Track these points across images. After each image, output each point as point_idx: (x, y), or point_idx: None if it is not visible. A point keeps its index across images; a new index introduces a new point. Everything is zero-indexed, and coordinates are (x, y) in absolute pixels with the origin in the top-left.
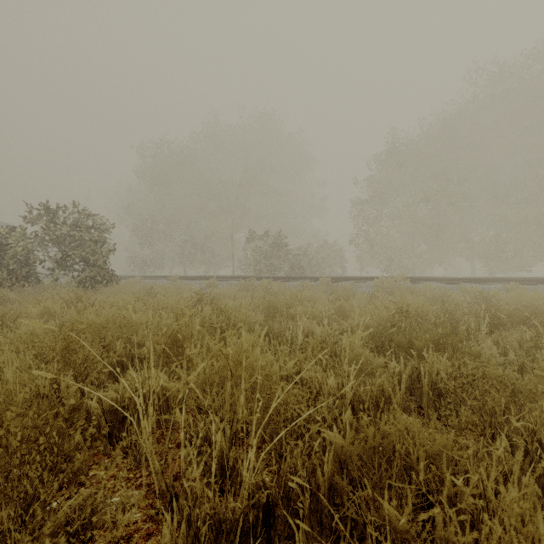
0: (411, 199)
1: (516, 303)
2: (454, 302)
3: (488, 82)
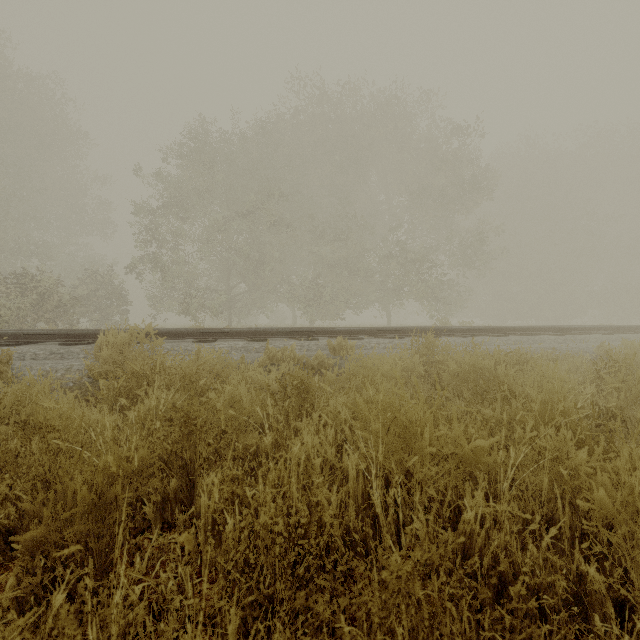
0: (223, 217)
1: (364, 396)
2: (237, 401)
3: (308, 100)
